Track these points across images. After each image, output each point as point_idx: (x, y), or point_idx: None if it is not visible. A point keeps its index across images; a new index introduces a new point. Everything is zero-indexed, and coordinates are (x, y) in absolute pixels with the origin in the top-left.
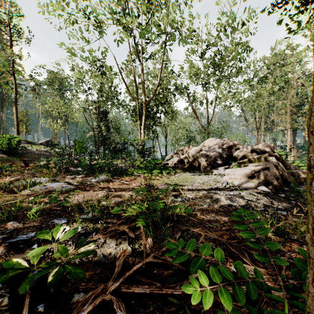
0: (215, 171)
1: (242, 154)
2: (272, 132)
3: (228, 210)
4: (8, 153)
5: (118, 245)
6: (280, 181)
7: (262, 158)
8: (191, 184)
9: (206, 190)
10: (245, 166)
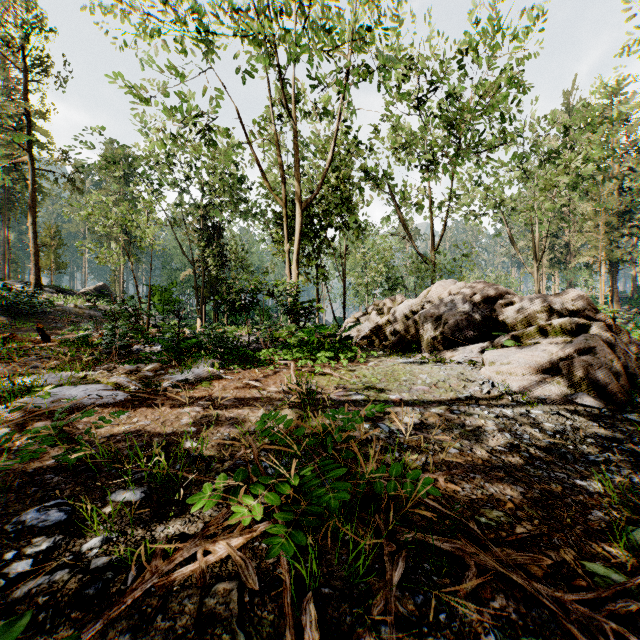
0: (459, 354)
1: (519, 316)
2: (566, 269)
3: (513, 464)
4: (13, 313)
5: (205, 623)
6: (624, 382)
7: (573, 326)
8: (407, 386)
9: (446, 403)
10: (530, 344)
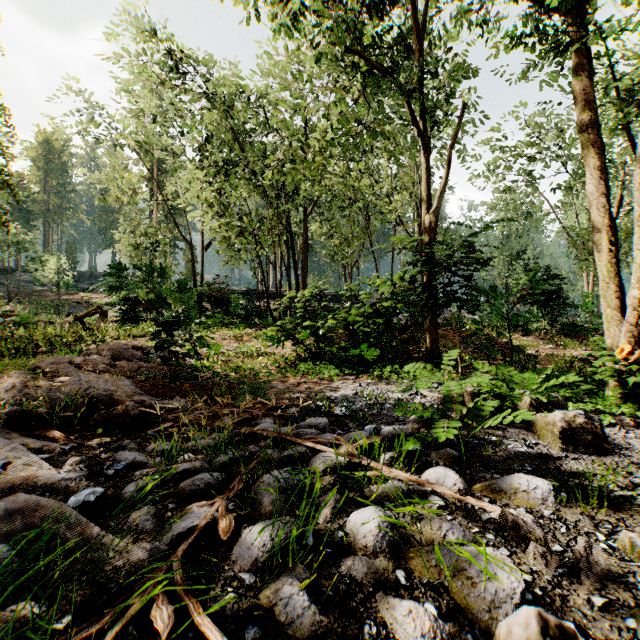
0: None
1: None
2: None
3: None
4: None
5: None
6: None
7: None
8: None
9: None
10: None
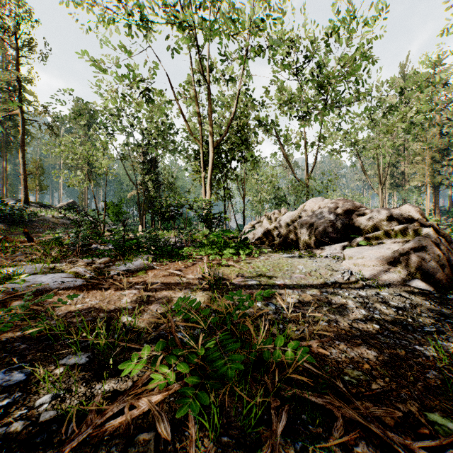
0: (326, 251)
1: (370, 223)
2: (402, 190)
3: (368, 333)
4: (8, 222)
5: None
6: (447, 271)
7: (409, 230)
8: (289, 274)
9: (317, 287)
10: (378, 243)
